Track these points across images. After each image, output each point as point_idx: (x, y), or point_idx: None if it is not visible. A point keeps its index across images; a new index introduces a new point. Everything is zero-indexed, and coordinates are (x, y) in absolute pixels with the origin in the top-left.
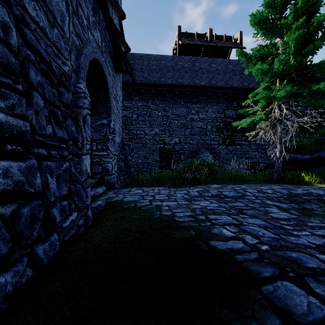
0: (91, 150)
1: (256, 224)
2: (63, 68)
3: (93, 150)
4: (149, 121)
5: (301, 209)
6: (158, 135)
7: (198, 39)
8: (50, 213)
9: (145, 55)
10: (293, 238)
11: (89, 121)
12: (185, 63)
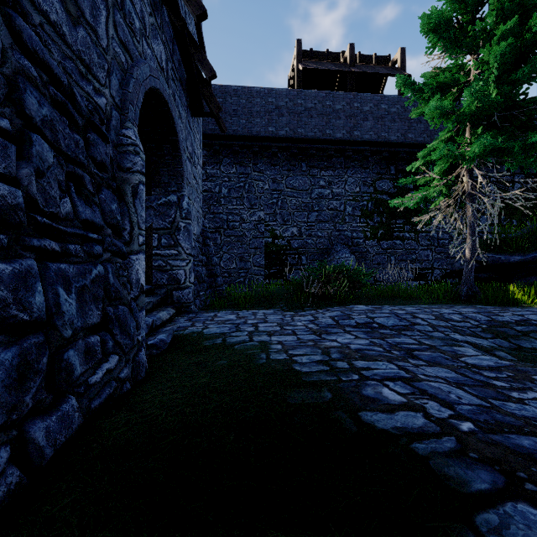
0: (149, 247)
1: (441, 377)
2: (96, 100)
3: (153, 247)
4: (248, 199)
5: (514, 350)
6: (264, 223)
7: (331, 62)
8: (62, 358)
9: (243, 89)
10: (514, 406)
11: (144, 195)
12: (309, 101)
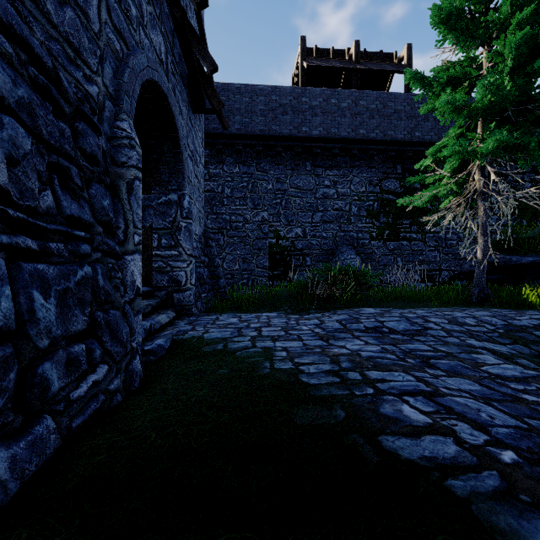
0: (149, 247)
1: (465, 390)
2: (87, 88)
3: (152, 247)
4: (251, 199)
5: (536, 357)
6: (267, 223)
7: (336, 59)
8: (36, 373)
9: (246, 86)
10: None
11: (140, 192)
12: (314, 99)
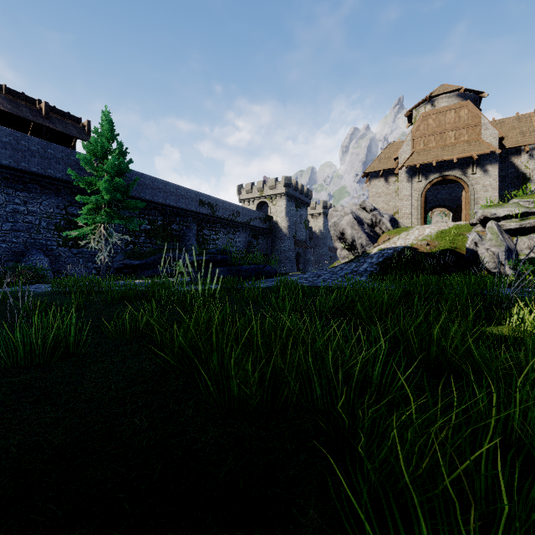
0: None
1: None
2: None
3: None
4: None
5: None
6: None
7: (27, 105)
8: None
9: None
10: None
11: None
12: (4, 136)
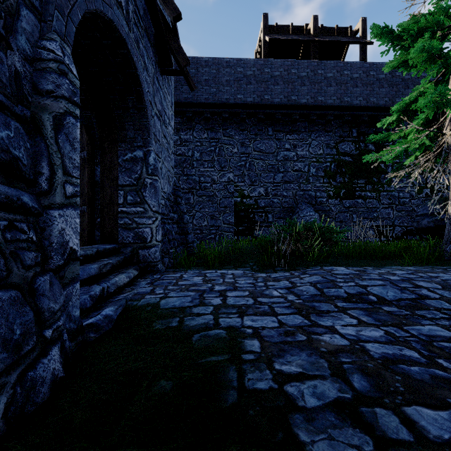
0: (115, 204)
1: None
2: None
3: (118, 204)
4: (218, 162)
5: None
6: (233, 184)
7: (295, 34)
8: None
9: (213, 60)
10: None
11: (77, 132)
12: (275, 69)
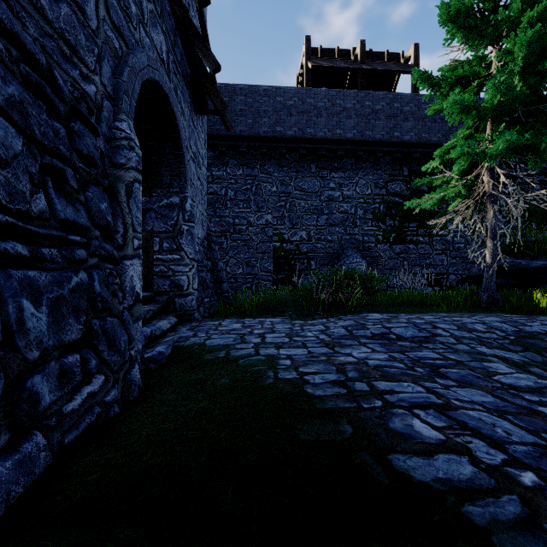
0: (150, 251)
1: (478, 402)
2: (84, 87)
3: (154, 251)
4: (255, 202)
5: None
6: (272, 227)
7: (341, 60)
8: (24, 387)
9: (249, 87)
10: None
11: (139, 194)
12: (318, 100)
